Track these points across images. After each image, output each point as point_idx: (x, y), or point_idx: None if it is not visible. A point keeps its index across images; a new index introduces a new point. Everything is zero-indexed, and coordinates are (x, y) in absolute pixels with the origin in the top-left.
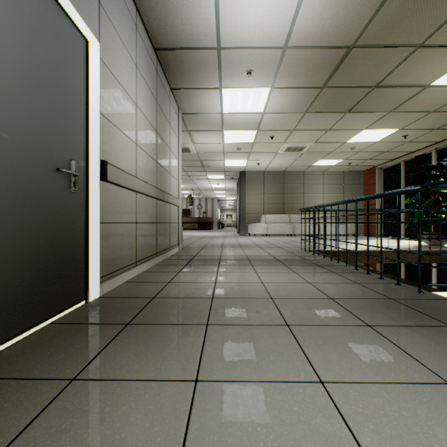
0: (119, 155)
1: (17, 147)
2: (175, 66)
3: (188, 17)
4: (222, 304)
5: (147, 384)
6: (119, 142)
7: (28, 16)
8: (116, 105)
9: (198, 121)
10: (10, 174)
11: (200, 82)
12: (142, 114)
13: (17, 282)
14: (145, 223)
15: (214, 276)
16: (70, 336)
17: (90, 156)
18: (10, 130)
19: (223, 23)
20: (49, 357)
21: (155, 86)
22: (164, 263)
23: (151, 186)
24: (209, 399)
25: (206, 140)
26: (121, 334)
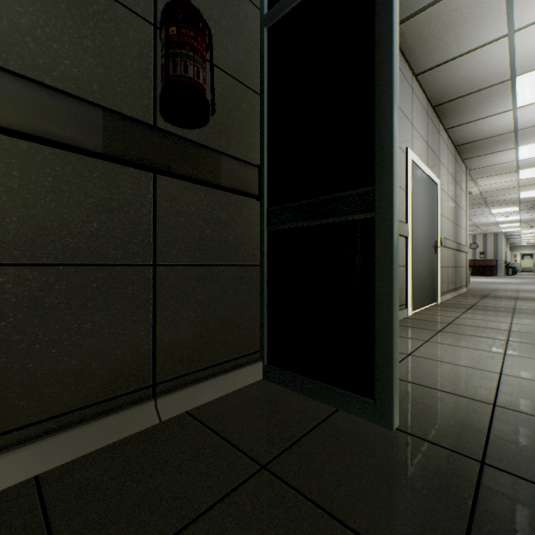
0: (442, 230)
1: (428, 242)
2: (470, 148)
3: (487, 128)
4: (521, 310)
5: (492, 315)
6: (442, 223)
7: (429, 195)
8: (442, 203)
9: (486, 171)
10: (428, 252)
11: (493, 150)
12: (449, 198)
13: (428, 287)
14: (450, 267)
15: (512, 303)
16: (447, 308)
17: (437, 236)
18: (428, 237)
19: (520, 120)
20: (447, 310)
21: (454, 170)
22: (461, 296)
23: (454, 243)
24: (518, 319)
25: (493, 181)
26: (468, 309)
